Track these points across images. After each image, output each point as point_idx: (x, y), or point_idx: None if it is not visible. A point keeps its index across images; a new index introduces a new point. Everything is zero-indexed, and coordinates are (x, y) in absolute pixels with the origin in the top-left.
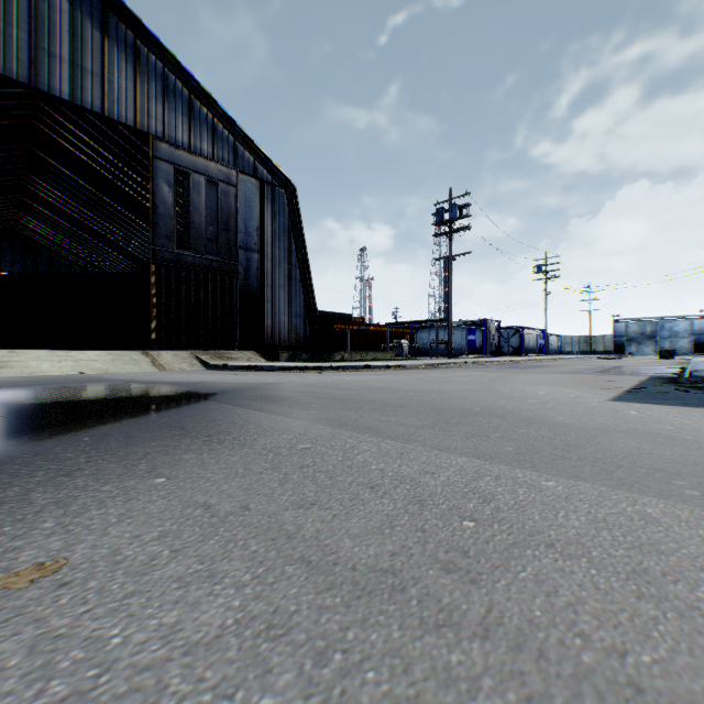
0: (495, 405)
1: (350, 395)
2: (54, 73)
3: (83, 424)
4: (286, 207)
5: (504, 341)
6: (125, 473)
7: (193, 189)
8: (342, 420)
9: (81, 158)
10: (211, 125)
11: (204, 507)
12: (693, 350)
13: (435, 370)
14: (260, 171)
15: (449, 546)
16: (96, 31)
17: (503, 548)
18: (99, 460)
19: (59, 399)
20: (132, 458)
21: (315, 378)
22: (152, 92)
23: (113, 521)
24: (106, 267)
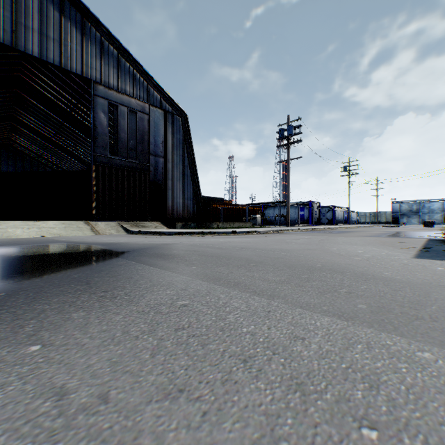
0: (331, 261)
1: (222, 253)
2: (28, 39)
3: (11, 278)
4: (181, 128)
5: (322, 215)
6: (7, 337)
7: (120, 116)
8: (216, 275)
9: (50, 98)
10: (132, 75)
11: (57, 396)
12: (444, 221)
13: (279, 234)
14: (164, 104)
15: None
16: (56, 12)
17: None
18: None
19: (11, 256)
20: (26, 316)
21: (198, 240)
22: (93, 52)
23: None
24: (67, 168)
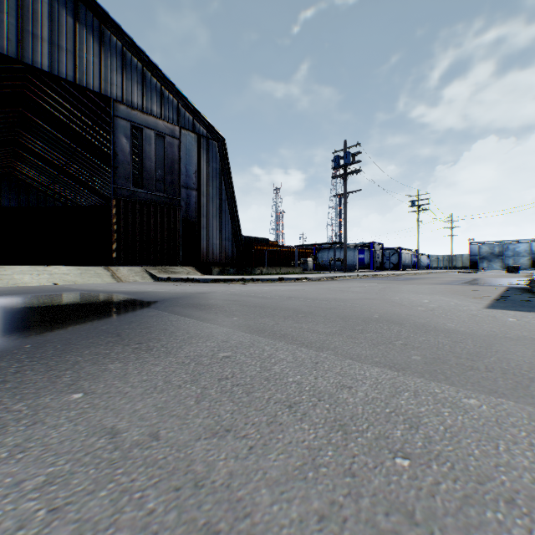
0: (390, 312)
1: (267, 303)
2: (36, 49)
3: (32, 330)
4: (218, 155)
5: (386, 259)
6: (46, 386)
7: (145, 141)
8: (260, 327)
9: (61, 119)
10: (159, 92)
11: (109, 434)
12: (531, 266)
13: (334, 281)
14: (197, 127)
15: (387, 502)
16: (69, 17)
17: (454, 506)
18: (28, 370)
19: (25, 307)
20: (60, 368)
21: (239, 289)
22: (113, 66)
23: (2, 457)
24: (80, 203)
